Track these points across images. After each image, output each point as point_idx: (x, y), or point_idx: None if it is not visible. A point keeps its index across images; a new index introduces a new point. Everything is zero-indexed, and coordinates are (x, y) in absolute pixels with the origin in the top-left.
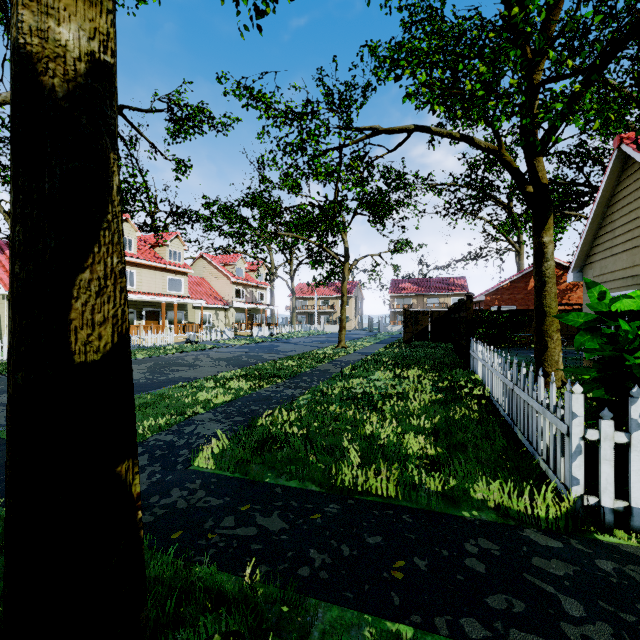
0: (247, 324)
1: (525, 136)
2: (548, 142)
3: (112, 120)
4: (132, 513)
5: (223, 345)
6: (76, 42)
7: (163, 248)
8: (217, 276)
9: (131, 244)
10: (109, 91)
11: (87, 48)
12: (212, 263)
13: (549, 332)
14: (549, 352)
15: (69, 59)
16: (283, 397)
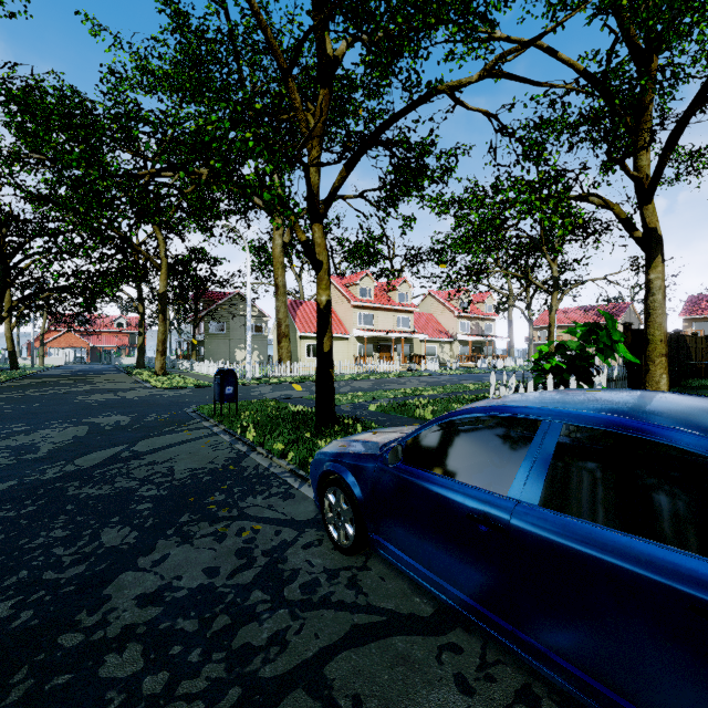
0: (470, 356)
1: (635, 189)
2: (652, 193)
3: (330, 309)
4: (332, 379)
5: (438, 374)
6: (325, 299)
7: (394, 292)
8: (442, 311)
9: (370, 293)
10: (329, 304)
11: (326, 299)
12: (438, 299)
13: (651, 357)
14: (650, 374)
15: (324, 302)
16: (435, 398)
